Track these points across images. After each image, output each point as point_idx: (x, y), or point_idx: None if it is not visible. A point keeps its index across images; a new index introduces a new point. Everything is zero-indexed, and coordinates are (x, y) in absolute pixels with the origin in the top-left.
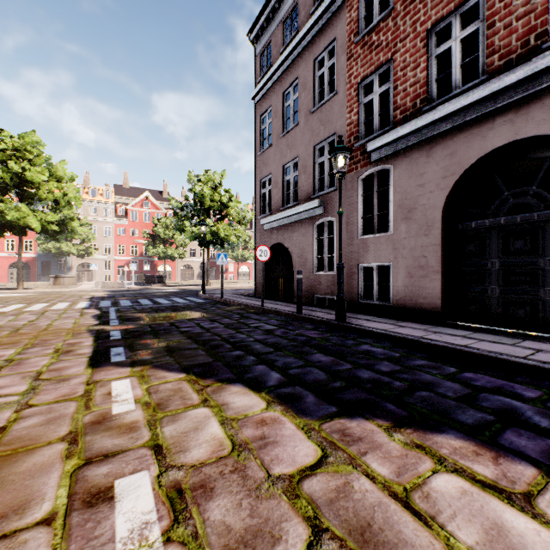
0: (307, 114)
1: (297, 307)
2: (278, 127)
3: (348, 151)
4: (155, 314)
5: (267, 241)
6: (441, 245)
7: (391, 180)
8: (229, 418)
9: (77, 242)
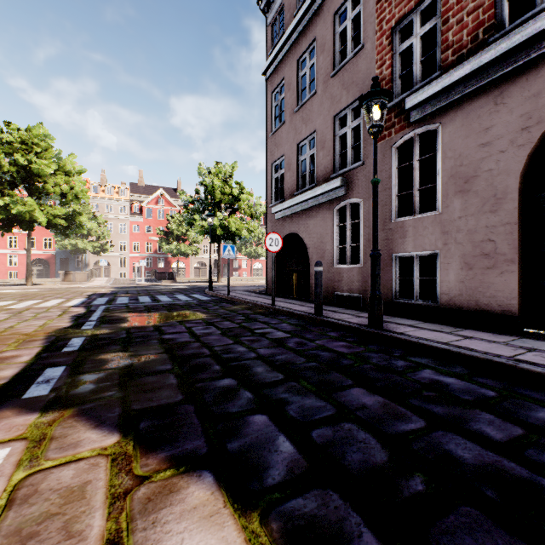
0: (325, 80)
1: (316, 307)
2: (291, 101)
3: (387, 97)
4: (146, 314)
5: (279, 231)
6: (518, 223)
7: (439, 143)
8: None
9: (94, 240)
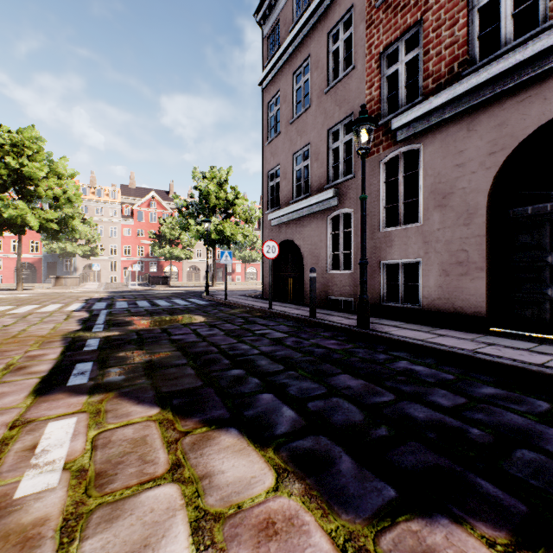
0: (319, 95)
1: (310, 310)
2: (287, 113)
3: (373, 123)
4: (149, 317)
5: (275, 237)
6: (486, 236)
7: (421, 161)
8: (208, 515)
9: (83, 243)
